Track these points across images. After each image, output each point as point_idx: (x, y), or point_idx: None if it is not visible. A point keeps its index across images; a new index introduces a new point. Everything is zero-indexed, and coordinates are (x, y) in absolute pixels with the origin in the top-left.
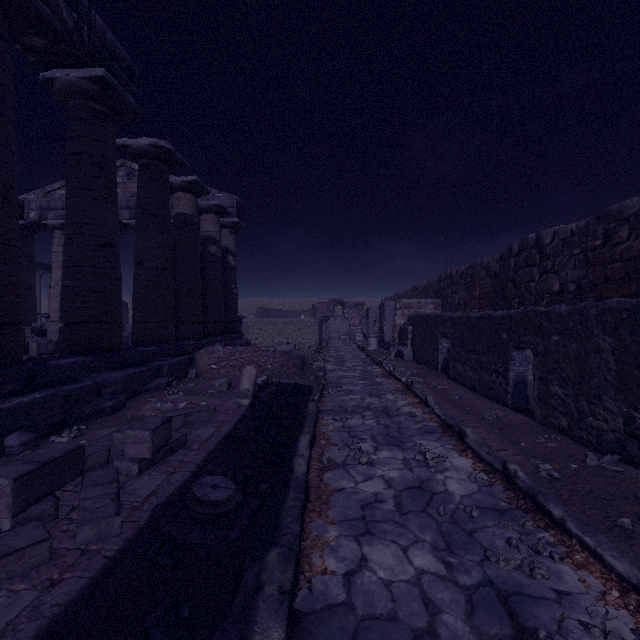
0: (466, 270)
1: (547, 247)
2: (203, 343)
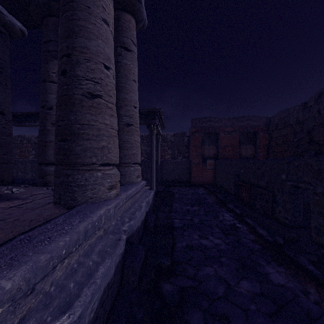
0: None
1: None
2: None
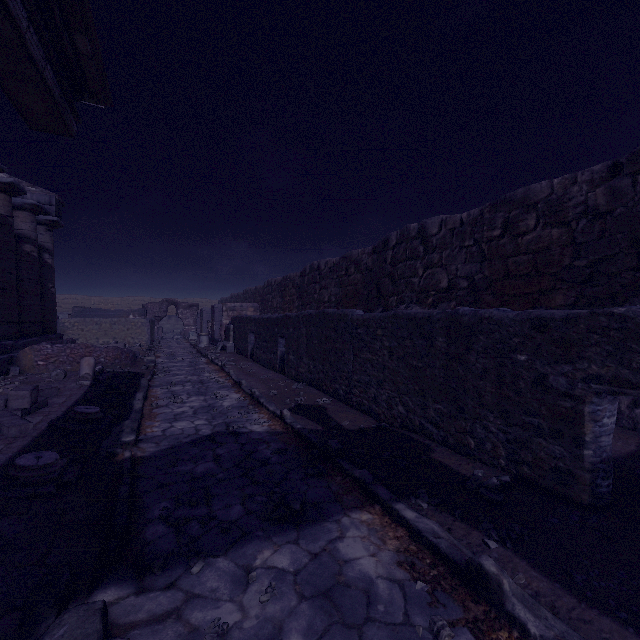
0: (281, 281)
1: (323, 271)
2: (21, 343)
